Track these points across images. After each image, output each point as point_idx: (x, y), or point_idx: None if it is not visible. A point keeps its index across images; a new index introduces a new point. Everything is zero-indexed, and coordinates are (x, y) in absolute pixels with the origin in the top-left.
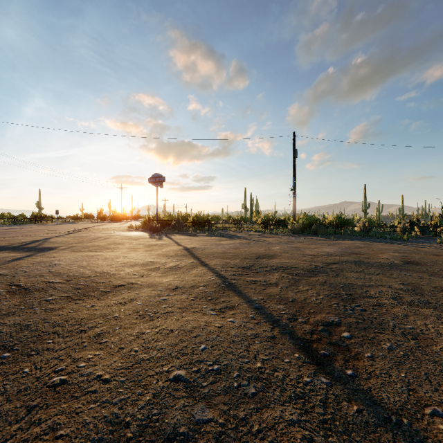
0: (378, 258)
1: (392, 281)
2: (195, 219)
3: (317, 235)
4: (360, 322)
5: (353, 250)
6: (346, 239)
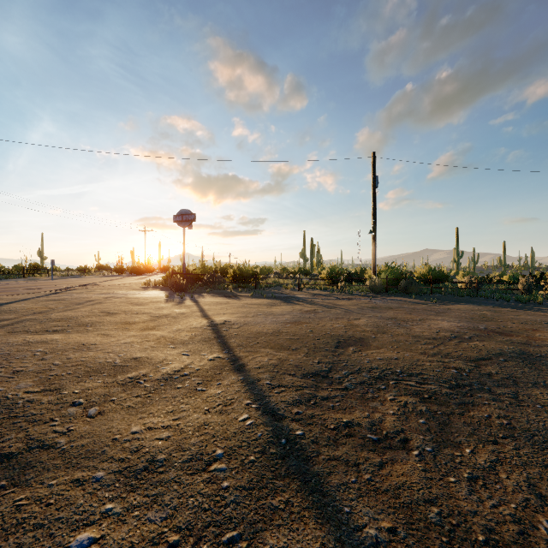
0: (547, 344)
1: None
2: (237, 273)
3: (408, 295)
4: None
5: (486, 325)
6: (453, 302)
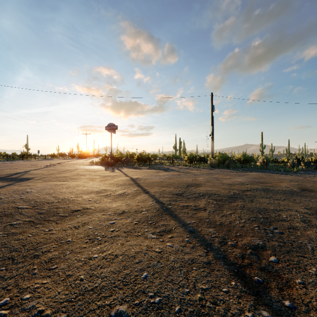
0: (280, 186)
1: (297, 206)
2: (139, 157)
3: (229, 168)
4: (282, 246)
5: (259, 180)
6: (251, 171)
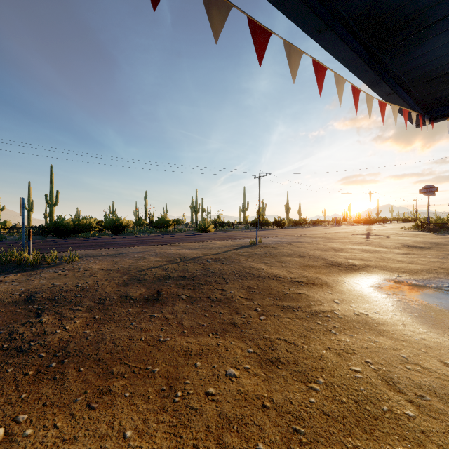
0: None
1: None
2: None
3: None
4: None
5: None
6: None
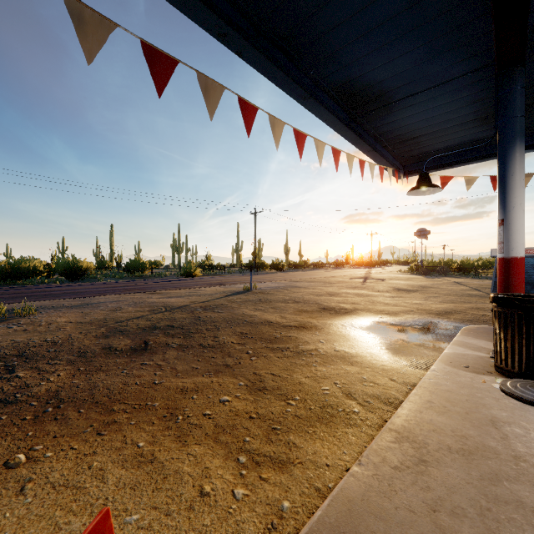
0: None
1: None
2: (460, 265)
3: None
4: None
5: None
6: None
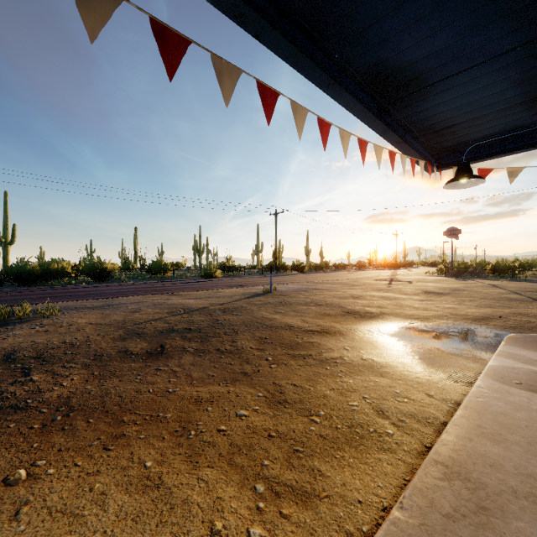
0: None
1: None
2: (495, 267)
3: None
4: None
5: None
6: None
